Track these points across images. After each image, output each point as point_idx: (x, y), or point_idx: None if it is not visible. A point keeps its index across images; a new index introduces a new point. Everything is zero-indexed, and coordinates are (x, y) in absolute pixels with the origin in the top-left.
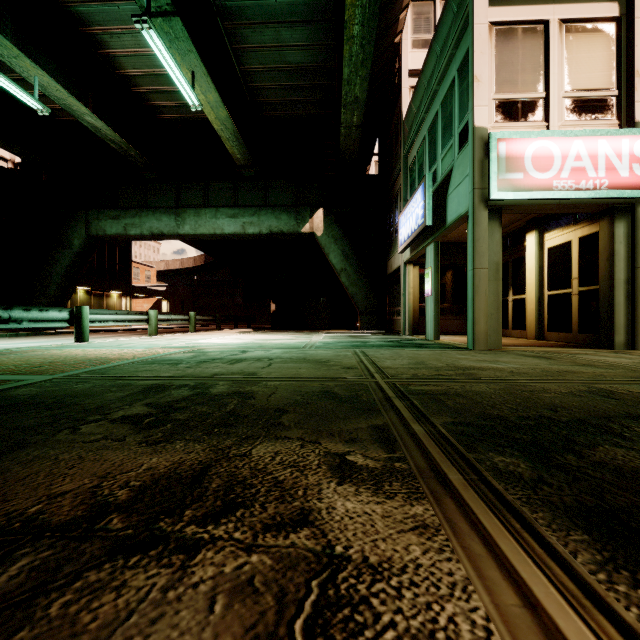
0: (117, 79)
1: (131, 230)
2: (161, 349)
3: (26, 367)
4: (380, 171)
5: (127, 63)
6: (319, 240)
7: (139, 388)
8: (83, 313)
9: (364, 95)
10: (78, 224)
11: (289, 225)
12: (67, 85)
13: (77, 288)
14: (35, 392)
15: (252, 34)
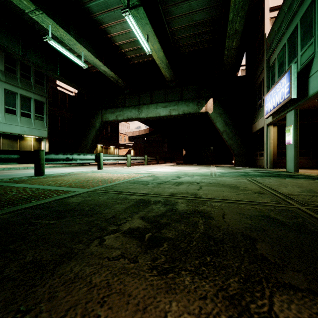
0: (113, 48)
1: (119, 117)
2: (135, 174)
3: (77, 183)
4: (247, 73)
5: (118, 39)
6: (210, 115)
7: (132, 202)
8: (100, 156)
9: (241, 28)
10: (98, 116)
11: (193, 109)
12: (94, 54)
13: (97, 145)
14: (80, 200)
15: (176, 9)
